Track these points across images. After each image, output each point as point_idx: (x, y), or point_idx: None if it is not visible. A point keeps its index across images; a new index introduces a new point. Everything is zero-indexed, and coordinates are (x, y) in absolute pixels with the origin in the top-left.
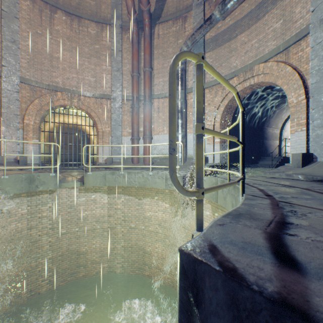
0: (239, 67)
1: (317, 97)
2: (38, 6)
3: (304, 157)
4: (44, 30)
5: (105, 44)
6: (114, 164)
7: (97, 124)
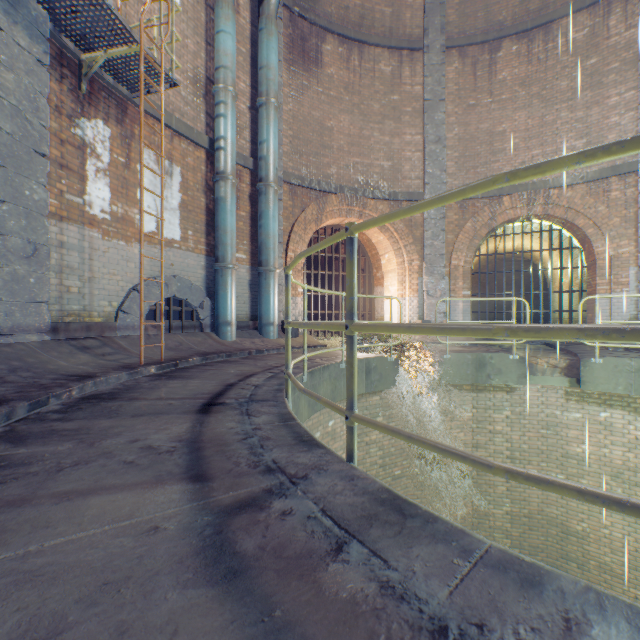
0: None
1: None
2: (469, 59)
3: None
4: (478, 94)
5: (614, 42)
6: None
7: (589, 244)
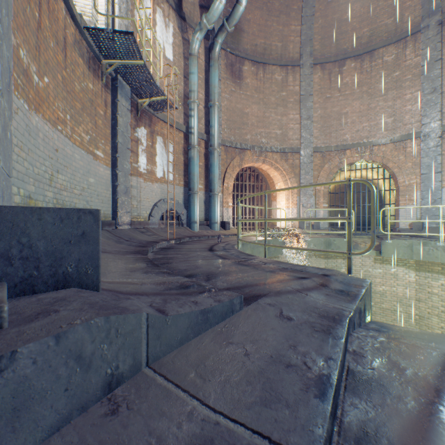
0: None
1: None
2: (327, 70)
3: None
4: (332, 91)
5: (408, 64)
6: (426, 231)
7: (395, 177)
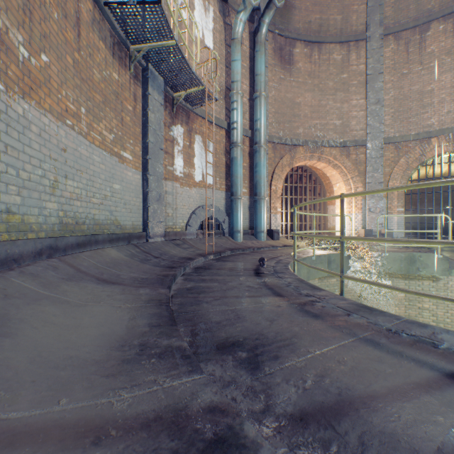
0: None
1: None
2: (403, 40)
3: None
4: (410, 65)
5: None
6: None
7: None
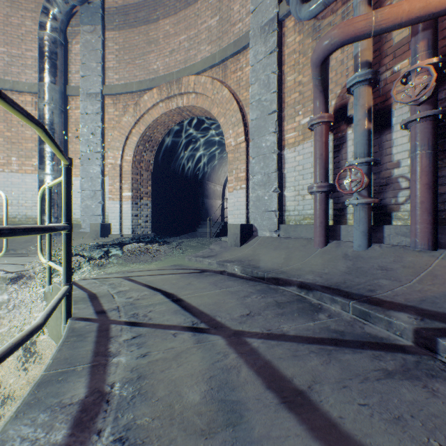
0: (162, 74)
1: (258, 141)
2: None
3: (244, 229)
4: None
5: None
6: None
7: None
